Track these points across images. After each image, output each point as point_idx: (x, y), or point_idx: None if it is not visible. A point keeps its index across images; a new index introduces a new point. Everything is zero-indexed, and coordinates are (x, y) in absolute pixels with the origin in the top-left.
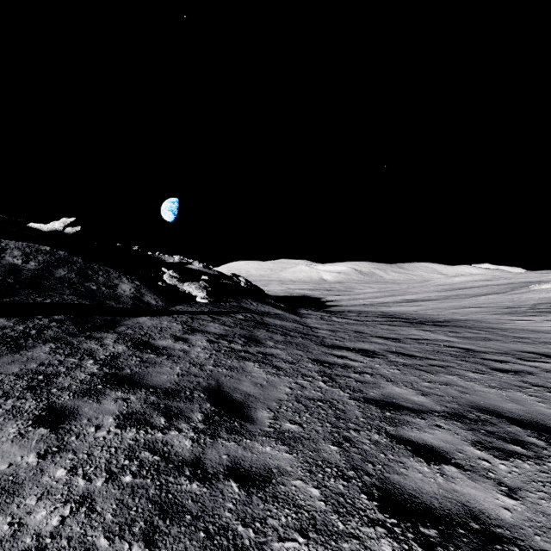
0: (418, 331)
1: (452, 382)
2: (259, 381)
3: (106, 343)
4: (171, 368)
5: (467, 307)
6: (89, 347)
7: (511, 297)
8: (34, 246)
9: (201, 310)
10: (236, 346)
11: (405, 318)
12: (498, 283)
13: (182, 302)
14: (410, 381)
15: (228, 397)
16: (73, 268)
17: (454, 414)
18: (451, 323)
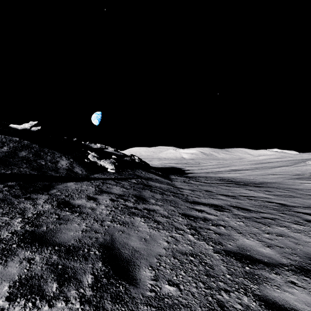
0: (246, 191)
1: (284, 233)
2: (144, 236)
3: (38, 202)
4: (79, 225)
5: (270, 174)
6: (23, 206)
7: (296, 168)
8: (9, 138)
9: (109, 177)
10: (129, 204)
11: (235, 181)
12: (285, 160)
13: (99, 172)
14: (254, 233)
15: (118, 254)
16: (31, 151)
17: (300, 268)
18: (264, 185)
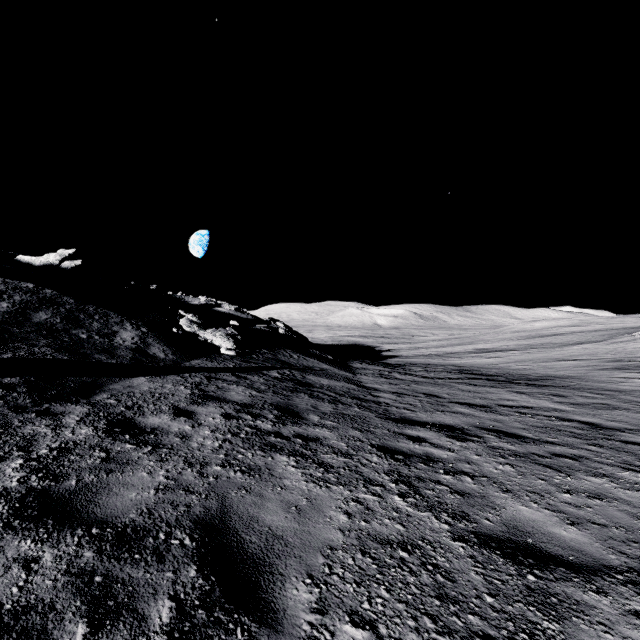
0: (511, 394)
1: (605, 492)
2: (294, 499)
3: (65, 422)
4: (150, 474)
5: (560, 360)
6: (32, 431)
7: (613, 347)
8: (13, 283)
9: (224, 365)
10: (263, 424)
11: (486, 374)
12: (589, 329)
13: (201, 355)
14: (538, 491)
15: (235, 544)
16: (60, 310)
17: None
18: (549, 381)
